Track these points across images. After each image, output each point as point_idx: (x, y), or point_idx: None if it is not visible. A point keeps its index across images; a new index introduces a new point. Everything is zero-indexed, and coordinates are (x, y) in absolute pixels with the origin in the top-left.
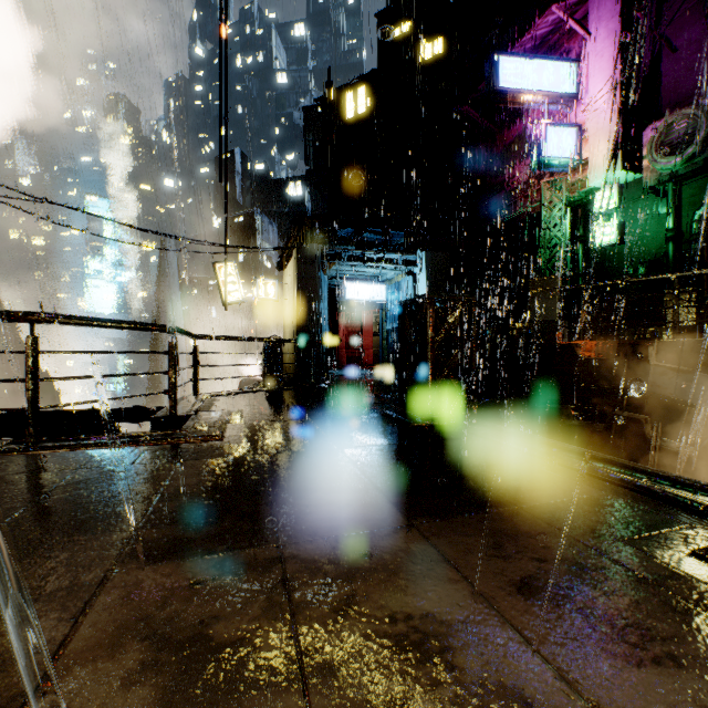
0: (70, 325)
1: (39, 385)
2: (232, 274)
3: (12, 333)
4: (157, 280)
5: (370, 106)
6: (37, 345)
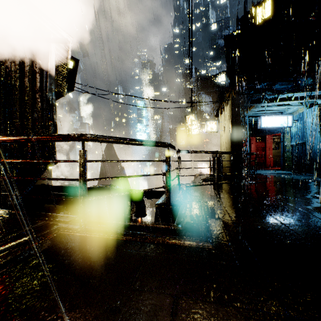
0: (106, 143)
1: (86, 184)
2: (194, 120)
3: (114, 153)
4: (161, 130)
5: (273, 10)
6: (84, 156)
